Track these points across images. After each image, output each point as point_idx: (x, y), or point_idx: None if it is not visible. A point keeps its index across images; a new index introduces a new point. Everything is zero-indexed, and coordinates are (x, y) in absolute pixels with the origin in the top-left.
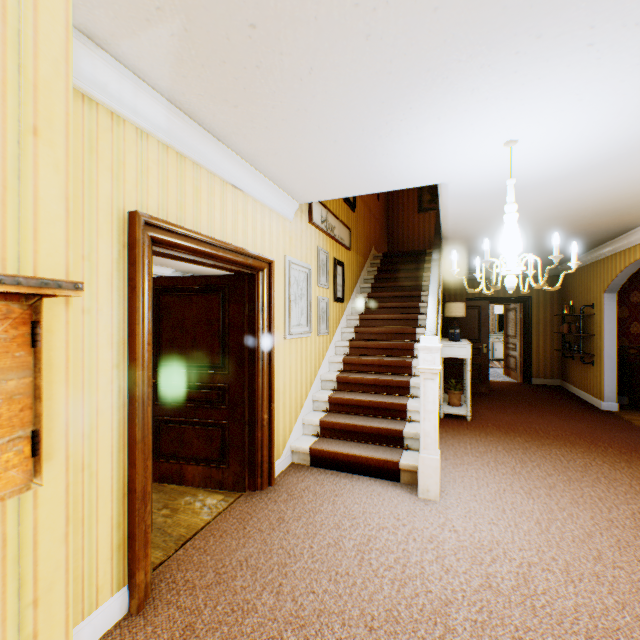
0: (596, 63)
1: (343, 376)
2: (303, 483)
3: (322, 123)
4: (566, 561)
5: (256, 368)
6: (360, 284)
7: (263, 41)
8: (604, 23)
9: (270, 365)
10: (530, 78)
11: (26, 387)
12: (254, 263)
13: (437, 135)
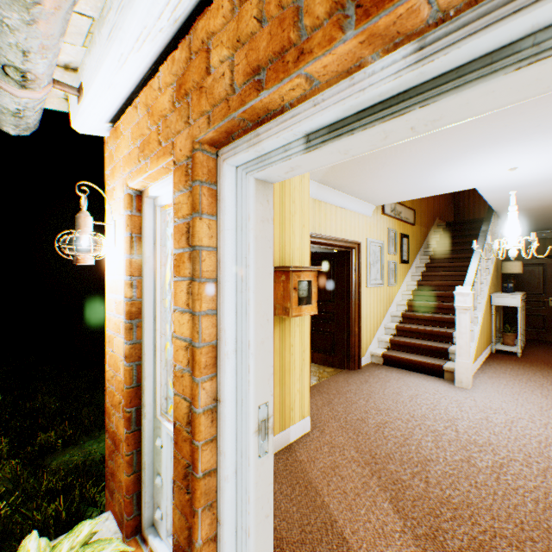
0: (542, 142)
1: (406, 313)
2: (378, 370)
3: (389, 178)
4: (548, 421)
5: (350, 302)
6: (423, 249)
7: (362, 164)
8: (532, 134)
9: (358, 301)
10: (504, 151)
11: (316, 291)
12: (350, 245)
13: (458, 173)
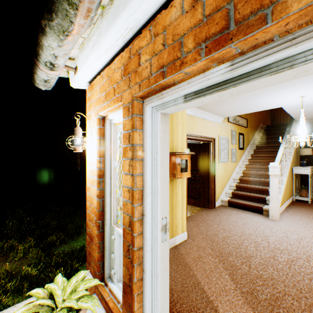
0: None
1: (241, 178)
2: (225, 209)
3: (230, 103)
4: None
5: (209, 171)
6: (252, 141)
7: None
8: (311, 79)
9: (214, 171)
10: (295, 87)
11: (189, 165)
12: (209, 140)
13: (270, 99)
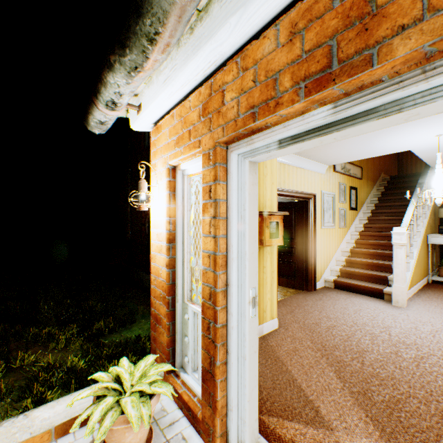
0: None
1: (354, 249)
2: (330, 292)
3: (337, 146)
4: None
5: (308, 240)
6: (369, 198)
7: None
8: None
9: (314, 239)
10: (428, 123)
11: (281, 229)
12: (307, 196)
13: (393, 140)
